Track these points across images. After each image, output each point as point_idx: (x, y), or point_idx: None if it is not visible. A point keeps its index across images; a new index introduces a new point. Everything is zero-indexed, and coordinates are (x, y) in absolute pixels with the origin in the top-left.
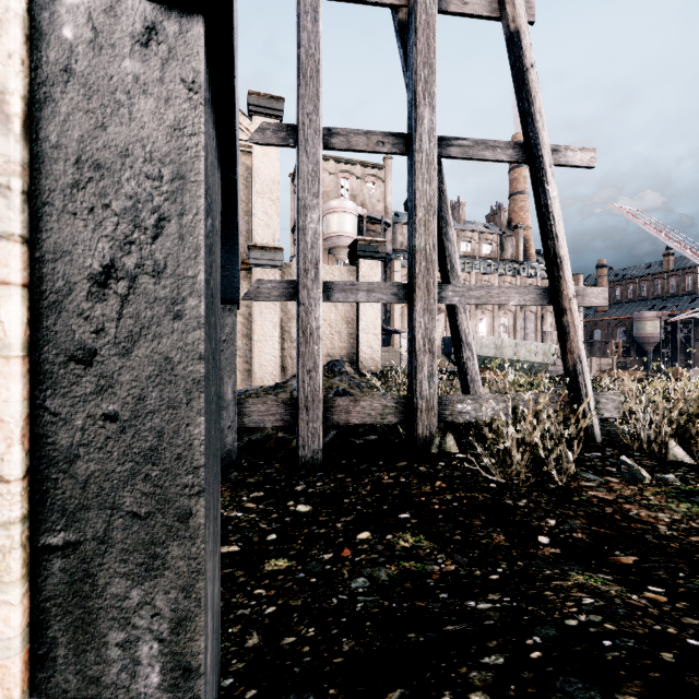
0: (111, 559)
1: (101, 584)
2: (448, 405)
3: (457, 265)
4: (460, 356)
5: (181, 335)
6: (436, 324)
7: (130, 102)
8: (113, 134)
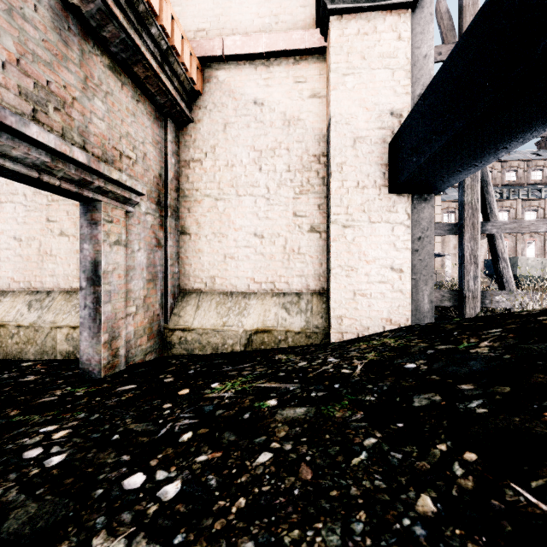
0: (420, 281)
1: (419, 285)
2: (488, 297)
3: (494, 209)
4: (497, 266)
5: (431, 247)
6: (479, 247)
7: (423, 211)
8: (420, 216)
